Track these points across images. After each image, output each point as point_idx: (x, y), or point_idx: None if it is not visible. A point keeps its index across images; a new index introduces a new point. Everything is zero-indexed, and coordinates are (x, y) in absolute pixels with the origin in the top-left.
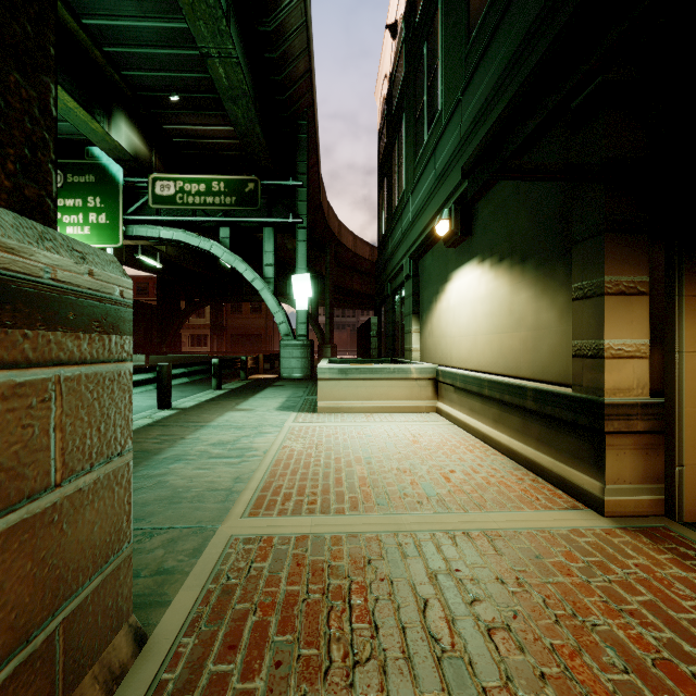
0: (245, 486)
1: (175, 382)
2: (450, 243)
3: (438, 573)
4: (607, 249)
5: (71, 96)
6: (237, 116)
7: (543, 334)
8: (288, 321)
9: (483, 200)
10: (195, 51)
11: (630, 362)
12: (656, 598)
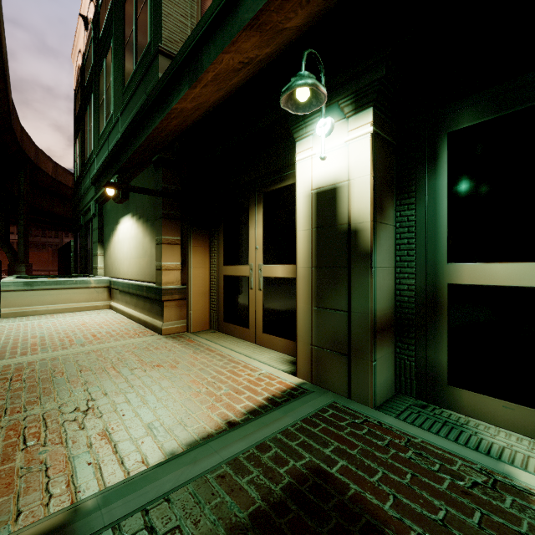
0: None
1: None
2: (117, 201)
3: (67, 363)
4: (163, 225)
5: None
6: None
7: (153, 259)
8: None
9: (133, 181)
10: None
11: (173, 272)
12: (156, 351)
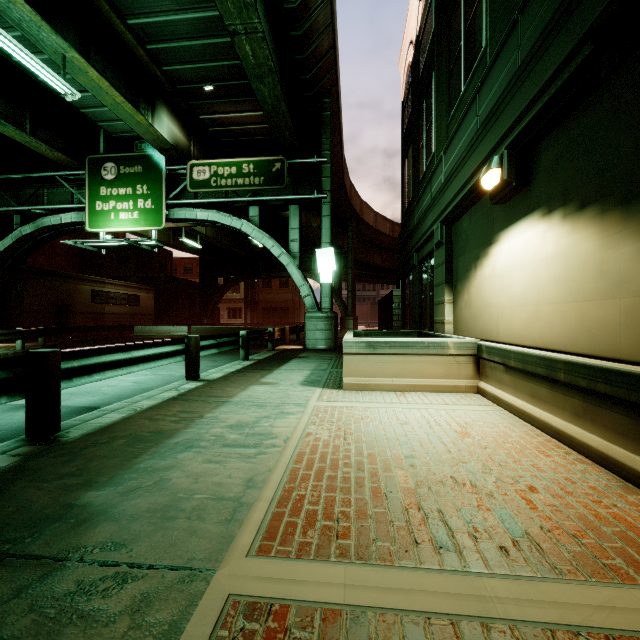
0: (258, 495)
1: (204, 353)
2: (500, 197)
3: None
4: None
5: (119, 92)
6: (264, 96)
7: None
8: (313, 294)
9: (550, 137)
10: (225, 38)
11: None
12: None
